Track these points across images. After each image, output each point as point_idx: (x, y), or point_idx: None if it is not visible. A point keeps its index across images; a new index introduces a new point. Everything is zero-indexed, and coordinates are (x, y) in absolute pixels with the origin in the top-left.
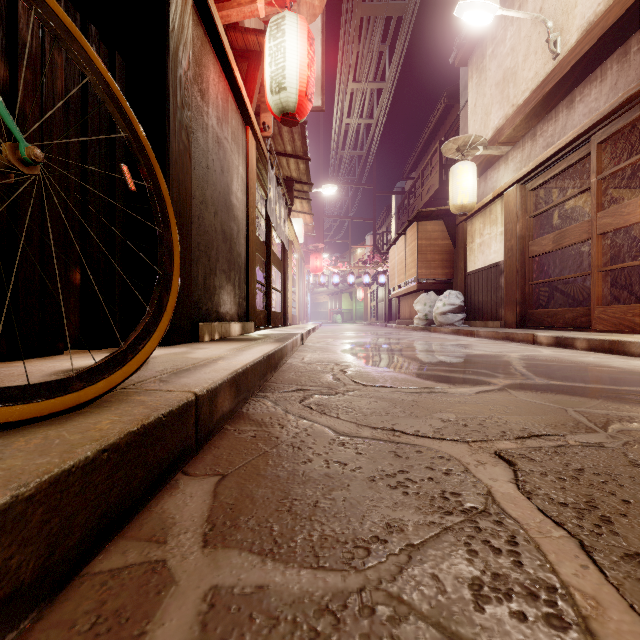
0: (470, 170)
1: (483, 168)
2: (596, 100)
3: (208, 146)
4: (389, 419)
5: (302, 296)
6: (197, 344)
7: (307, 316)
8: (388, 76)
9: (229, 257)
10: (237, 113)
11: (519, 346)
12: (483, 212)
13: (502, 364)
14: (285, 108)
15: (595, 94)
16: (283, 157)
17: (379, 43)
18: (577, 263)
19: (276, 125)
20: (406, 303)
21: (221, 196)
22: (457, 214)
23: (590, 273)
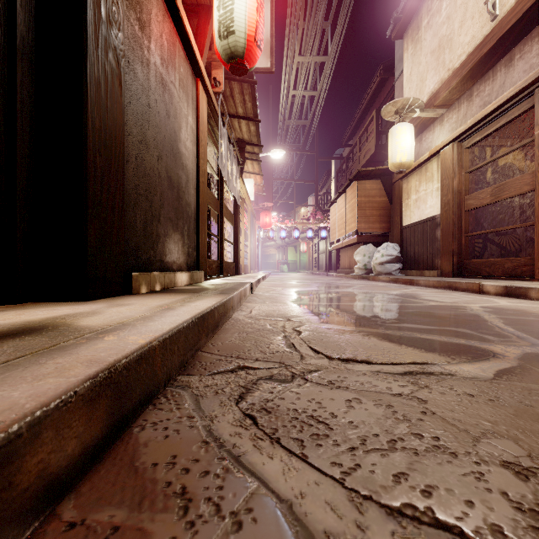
0: (408, 130)
1: (418, 131)
2: (538, 55)
3: (149, 84)
4: (406, 465)
5: (253, 248)
6: (126, 298)
7: (258, 266)
8: (330, 50)
9: (176, 205)
10: (186, 62)
11: (467, 295)
12: (419, 170)
13: (475, 319)
14: (234, 54)
15: (537, 50)
16: (235, 119)
17: (323, 18)
18: (509, 216)
19: (228, 86)
20: (346, 254)
21: (166, 141)
22: (396, 172)
23: (532, 224)
